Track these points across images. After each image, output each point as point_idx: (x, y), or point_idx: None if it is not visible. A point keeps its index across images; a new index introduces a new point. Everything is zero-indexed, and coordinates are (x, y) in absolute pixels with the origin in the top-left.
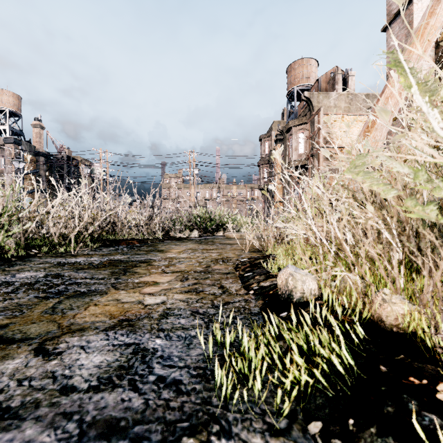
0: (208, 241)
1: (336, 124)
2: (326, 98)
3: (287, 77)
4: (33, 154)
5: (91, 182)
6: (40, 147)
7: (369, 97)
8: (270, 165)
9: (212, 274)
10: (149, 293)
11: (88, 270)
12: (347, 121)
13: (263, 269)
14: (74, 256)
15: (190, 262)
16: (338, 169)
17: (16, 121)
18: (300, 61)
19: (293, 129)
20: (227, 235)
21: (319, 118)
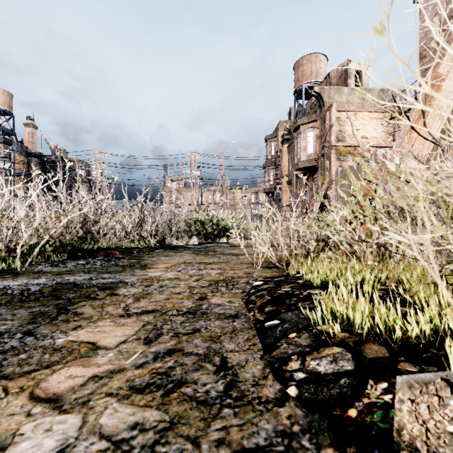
0: (208, 251)
1: (349, 122)
2: (338, 93)
3: (294, 74)
4: (25, 154)
5: (88, 185)
6: (33, 147)
7: (384, 92)
8: (276, 166)
9: (207, 319)
10: (53, 394)
11: (2, 307)
12: (361, 118)
13: (299, 313)
14: (15, 276)
15: (176, 288)
16: (360, 165)
17: (7, 120)
18: (308, 56)
19: (302, 127)
20: (231, 243)
21: (331, 114)
